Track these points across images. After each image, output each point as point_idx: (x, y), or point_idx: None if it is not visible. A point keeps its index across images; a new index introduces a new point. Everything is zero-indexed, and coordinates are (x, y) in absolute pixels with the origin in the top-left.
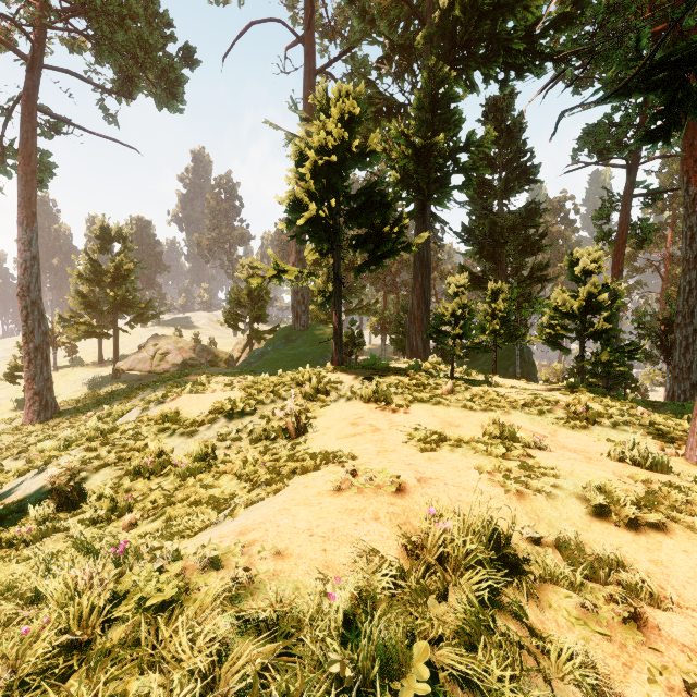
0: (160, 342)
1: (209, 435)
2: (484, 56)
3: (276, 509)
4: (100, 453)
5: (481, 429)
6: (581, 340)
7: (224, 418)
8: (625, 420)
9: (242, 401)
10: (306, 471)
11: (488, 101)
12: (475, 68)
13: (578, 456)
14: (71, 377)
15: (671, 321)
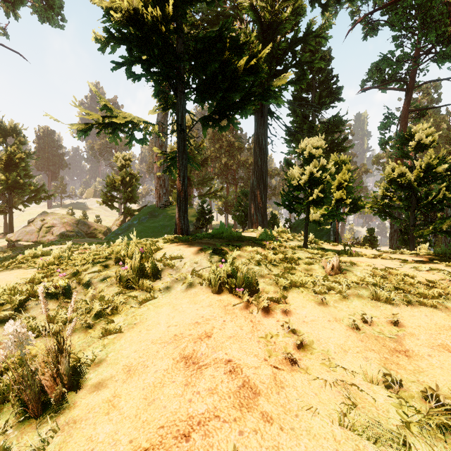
0: (47, 218)
1: None
2: None
3: None
4: None
5: None
6: (413, 210)
7: None
8: None
9: (4, 293)
10: None
11: None
12: None
13: None
14: None
15: None
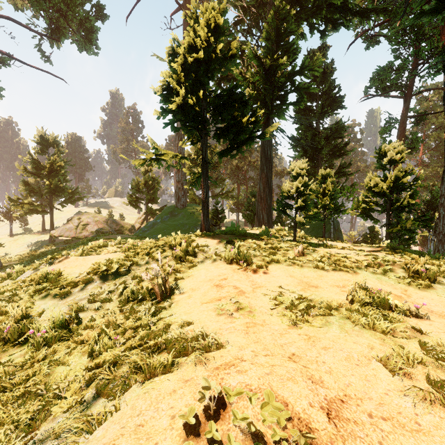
0: (82, 217)
1: (81, 296)
2: (310, 11)
3: None
4: None
5: (349, 294)
6: (387, 212)
7: (99, 279)
8: None
9: (118, 262)
10: (152, 374)
11: (309, 52)
12: (305, 18)
13: None
14: (21, 241)
15: (431, 203)
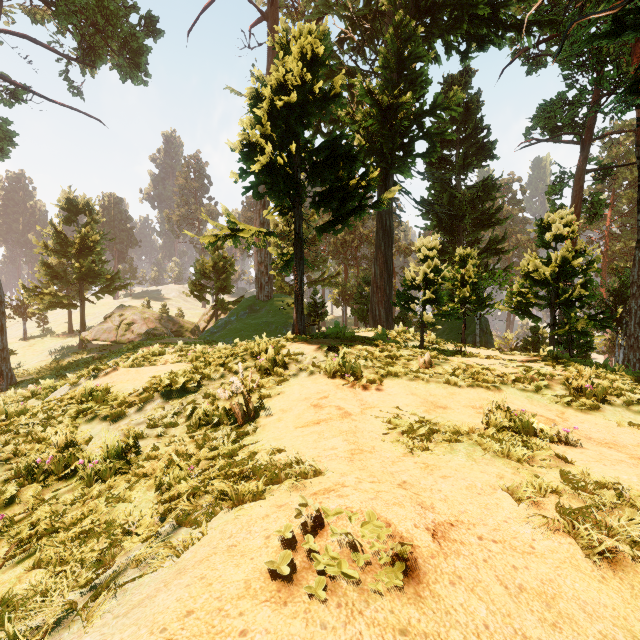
0: (126, 312)
1: (138, 419)
2: (446, 24)
3: None
4: None
5: (483, 416)
6: (552, 308)
7: (161, 398)
8: (637, 398)
9: (184, 376)
10: (241, 500)
11: (446, 79)
12: (438, 35)
13: (623, 456)
14: (39, 347)
15: (620, 292)
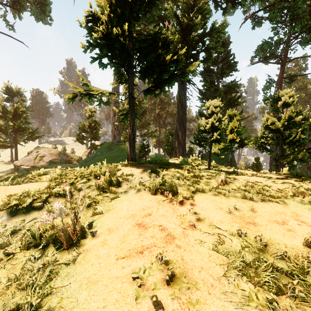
0: (40, 150)
1: None
2: None
3: None
4: None
5: None
6: (281, 146)
7: (7, 214)
8: None
9: (35, 194)
10: None
11: None
12: None
13: None
14: None
15: None
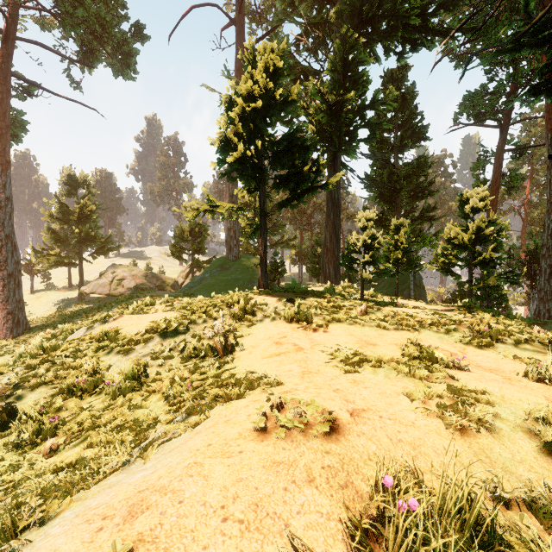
0: (117, 270)
1: (144, 353)
2: (385, 31)
3: (185, 463)
4: (39, 371)
5: (400, 349)
6: (470, 267)
7: (159, 337)
8: (524, 338)
9: (176, 321)
10: (229, 398)
11: (386, 73)
12: (378, 40)
13: (498, 377)
14: (44, 299)
15: (534, 253)
